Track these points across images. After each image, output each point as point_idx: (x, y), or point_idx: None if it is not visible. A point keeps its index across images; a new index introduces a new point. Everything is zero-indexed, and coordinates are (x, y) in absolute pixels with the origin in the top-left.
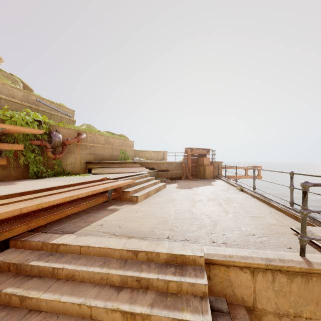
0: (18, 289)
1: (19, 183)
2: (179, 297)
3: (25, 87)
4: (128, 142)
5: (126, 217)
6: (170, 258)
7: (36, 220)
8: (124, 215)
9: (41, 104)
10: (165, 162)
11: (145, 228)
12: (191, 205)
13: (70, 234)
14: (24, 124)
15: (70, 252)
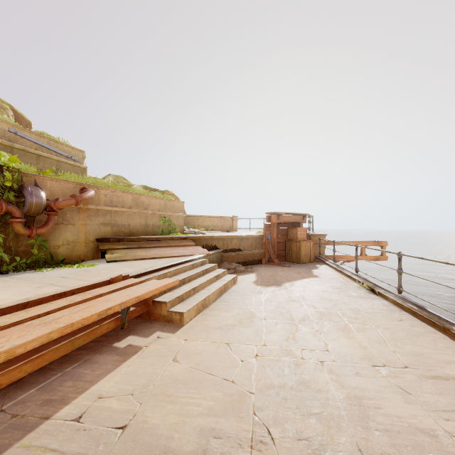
0: None
1: None
2: None
3: (18, 117)
4: (174, 203)
5: (149, 380)
6: None
7: None
8: (146, 372)
9: (19, 137)
10: (235, 236)
11: (186, 437)
12: (289, 336)
13: None
14: None
15: None
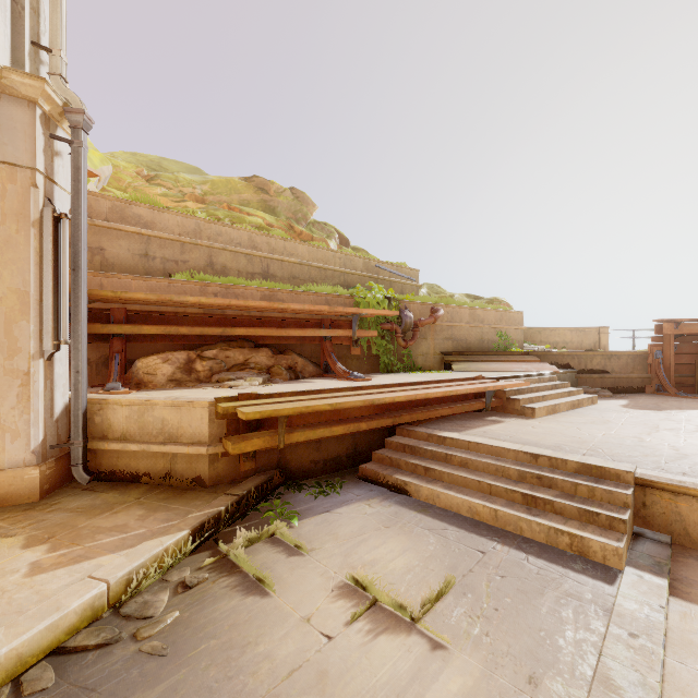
0: (420, 463)
1: (378, 377)
2: (589, 500)
3: (339, 237)
4: (511, 314)
5: (517, 430)
6: (582, 468)
7: (416, 413)
8: (514, 428)
9: (381, 270)
10: (597, 353)
11: (547, 443)
12: (644, 433)
13: (452, 432)
14: (376, 305)
15: (457, 446)
